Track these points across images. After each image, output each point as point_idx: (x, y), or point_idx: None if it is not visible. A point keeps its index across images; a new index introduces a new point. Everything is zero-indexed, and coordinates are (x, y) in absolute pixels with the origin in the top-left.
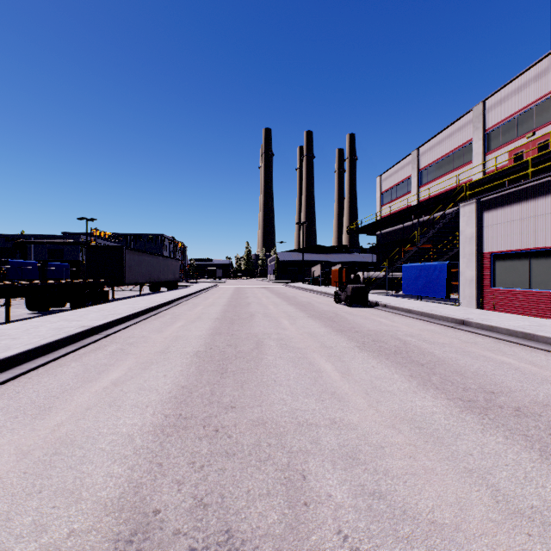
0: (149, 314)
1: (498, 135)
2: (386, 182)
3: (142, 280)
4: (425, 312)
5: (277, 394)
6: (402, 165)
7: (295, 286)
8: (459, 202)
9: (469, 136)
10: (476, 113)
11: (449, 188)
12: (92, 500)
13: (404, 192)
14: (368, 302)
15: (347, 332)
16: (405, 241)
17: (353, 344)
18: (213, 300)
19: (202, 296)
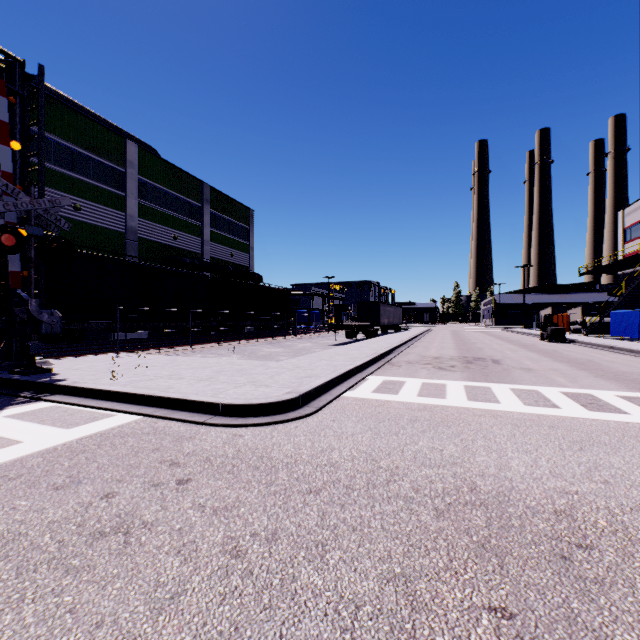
0: (414, 340)
1: None
2: (629, 217)
3: (386, 323)
4: (597, 344)
5: (488, 353)
6: None
7: (513, 330)
8: None
9: None
10: None
11: None
12: (454, 355)
13: None
14: (565, 340)
15: (528, 348)
16: None
17: (526, 350)
18: (442, 337)
19: (430, 335)
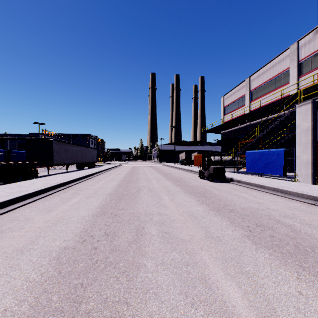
0: (56, 190)
1: (308, 63)
2: (227, 99)
3: (68, 162)
4: (278, 189)
5: None
6: (238, 88)
7: (170, 165)
8: (279, 110)
9: (287, 66)
10: (292, 49)
11: (272, 101)
12: None
13: (239, 105)
14: (225, 178)
15: (224, 212)
16: (241, 137)
17: (240, 232)
18: (114, 176)
19: (108, 173)
